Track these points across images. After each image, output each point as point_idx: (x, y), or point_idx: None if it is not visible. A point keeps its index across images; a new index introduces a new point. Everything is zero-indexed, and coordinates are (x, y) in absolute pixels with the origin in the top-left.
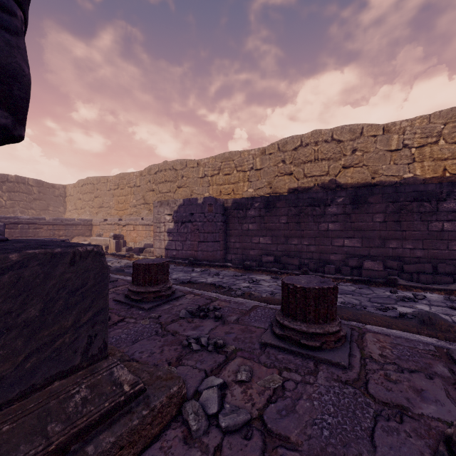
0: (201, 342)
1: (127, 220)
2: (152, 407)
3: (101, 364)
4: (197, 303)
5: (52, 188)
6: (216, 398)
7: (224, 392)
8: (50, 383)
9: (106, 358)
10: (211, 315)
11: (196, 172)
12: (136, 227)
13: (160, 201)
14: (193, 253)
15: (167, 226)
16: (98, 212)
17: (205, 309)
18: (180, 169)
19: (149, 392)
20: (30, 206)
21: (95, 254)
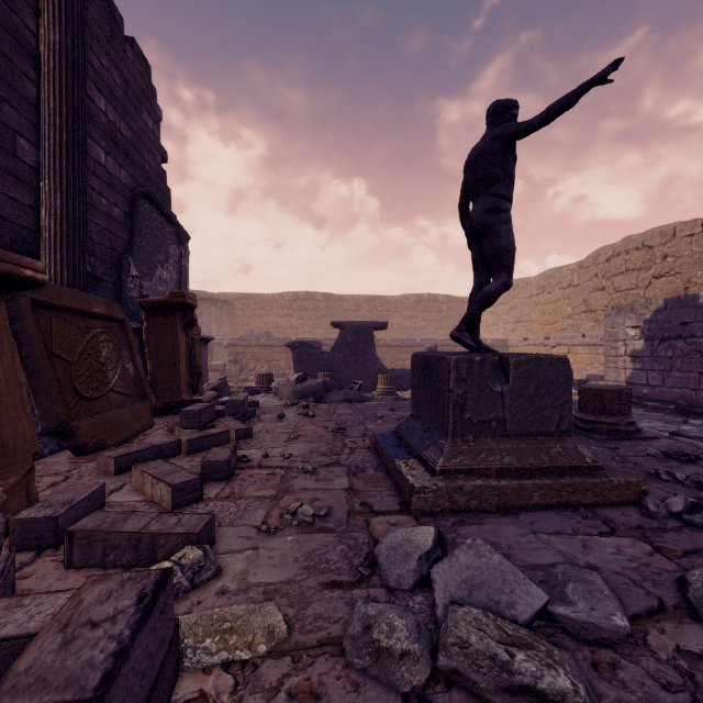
0: (674, 475)
1: (557, 338)
2: (611, 479)
3: (568, 438)
4: (678, 449)
5: (460, 303)
6: (681, 502)
7: (696, 510)
8: (538, 436)
9: (571, 437)
10: (700, 463)
11: (698, 242)
12: (572, 349)
13: (616, 306)
14: (686, 393)
15: (630, 346)
16: (514, 329)
17: (691, 455)
18: (659, 244)
19: (607, 472)
20: (440, 326)
21: (563, 360)
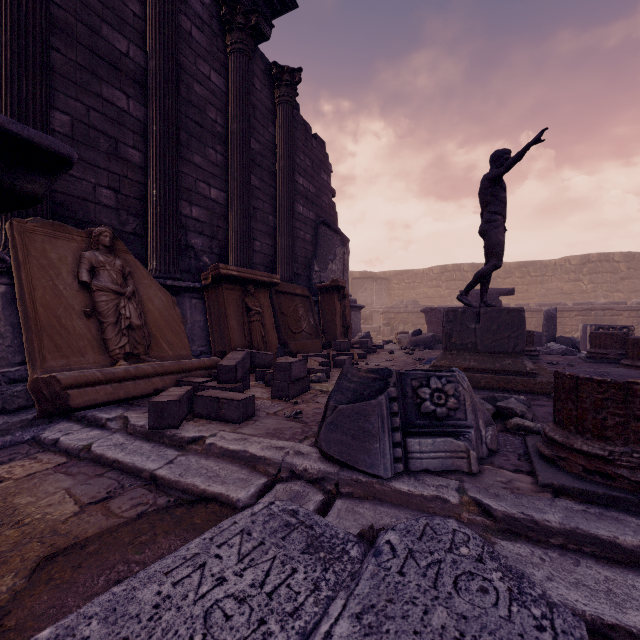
0: None
1: None
2: (536, 379)
3: (520, 357)
4: None
5: None
6: None
7: None
8: (499, 354)
9: (523, 356)
10: None
11: None
12: None
13: None
14: None
15: None
16: None
17: None
18: None
19: (539, 376)
20: (616, 288)
21: (517, 310)
